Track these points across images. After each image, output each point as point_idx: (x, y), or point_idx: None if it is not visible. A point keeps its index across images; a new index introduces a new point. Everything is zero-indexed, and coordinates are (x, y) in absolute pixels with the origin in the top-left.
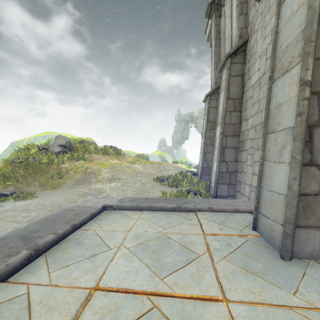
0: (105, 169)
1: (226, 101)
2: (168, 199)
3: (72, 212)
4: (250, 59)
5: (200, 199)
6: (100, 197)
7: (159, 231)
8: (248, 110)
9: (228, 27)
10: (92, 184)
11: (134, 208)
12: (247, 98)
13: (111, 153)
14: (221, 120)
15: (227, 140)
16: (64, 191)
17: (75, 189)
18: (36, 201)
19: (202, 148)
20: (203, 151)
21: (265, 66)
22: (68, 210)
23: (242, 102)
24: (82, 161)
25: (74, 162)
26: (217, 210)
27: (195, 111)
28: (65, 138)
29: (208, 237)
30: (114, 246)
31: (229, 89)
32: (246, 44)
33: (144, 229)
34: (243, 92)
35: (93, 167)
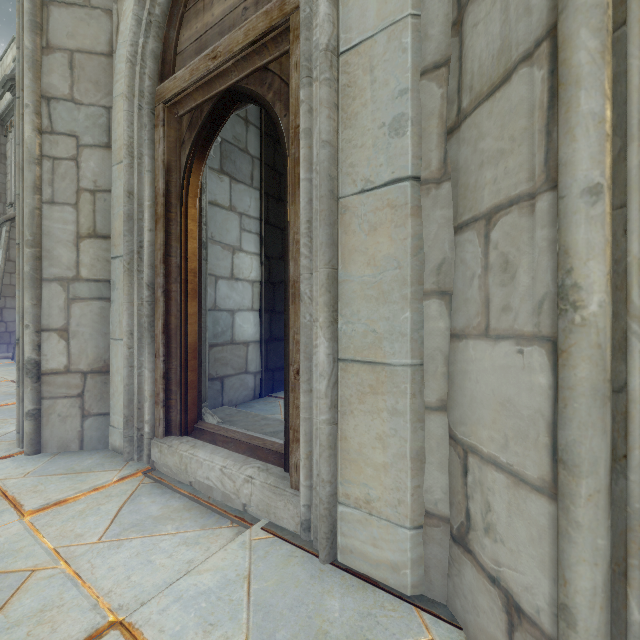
0: None
1: (5, 263)
2: None
3: None
4: None
5: None
6: None
7: None
8: None
9: None
10: None
11: None
12: None
13: None
14: None
15: (7, 301)
16: None
17: None
18: None
19: None
20: None
21: None
22: None
23: None
24: None
25: None
26: None
27: None
28: None
29: None
30: None
31: (10, 251)
32: None
33: None
34: None
35: None
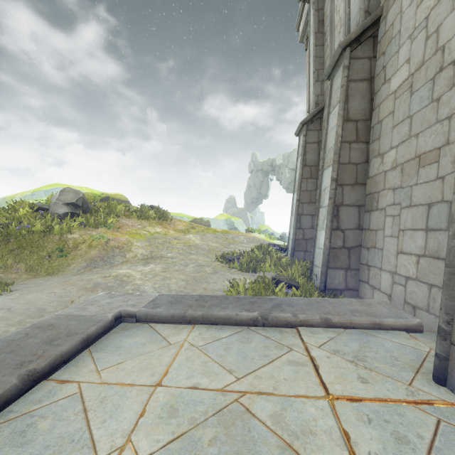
0: (139, 241)
1: (342, 124)
2: (242, 298)
3: (46, 334)
4: (386, 49)
5: (301, 299)
6: (118, 295)
7: (226, 385)
8: (385, 138)
9: (338, 8)
10: (115, 267)
11: (177, 319)
12: (381, 117)
13: (152, 217)
14: (333, 158)
15: (344, 192)
16: (64, 280)
17: (84, 277)
18: None
19: (295, 208)
20: (297, 213)
21: (424, 51)
22: (40, 328)
23: (370, 126)
24: (103, 228)
25: (89, 230)
26: (339, 324)
27: (277, 157)
28: (77, 193)
29: (341, 407)
30: (108, 446)
31: (348, 104)
32: (378, 25)
33: (191, 380)
34: (372, 109)
35: (119, 238)
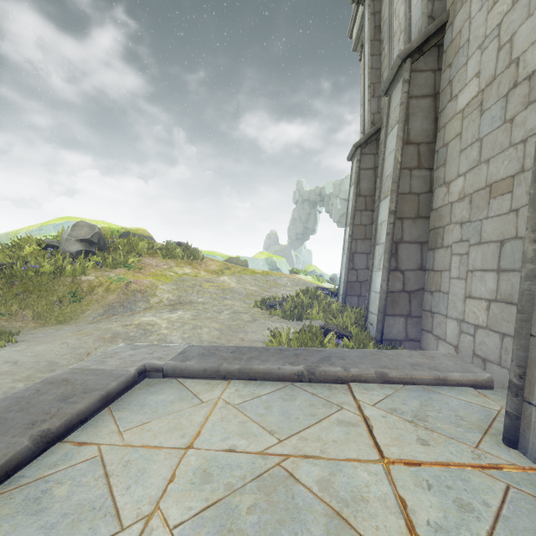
0: (165, 284)
1: (401, 148)
2: (286, 350)
3: (60, 390)
4: (453, 60)
5: (353, 351)
6: (141, 346)
7: (266, 448)
8: (451, 164)
9: (398, 12)
10: (137, 314)
11: (209, 373)
12: (446, 139)
13: (179, 256)
14: (391, 187)
15: (404, 227)
16: (78, 329)
17: (101, 325)
18: (2, 355)
19: (347, 245)
20: (349, 251)
21: (495, 63)
22: (53, 384)
23: (434, 150)
24: (122, 269)
25: (106, 271)
26: (397, 379)
27: (327, 185)
28: (92, 227)
29: (397, 472)
30: (134, 514)
31: (408, 124)
32: (443, 32)
33: (227, 442)
34: (437, 130)
35: (142, 280)
